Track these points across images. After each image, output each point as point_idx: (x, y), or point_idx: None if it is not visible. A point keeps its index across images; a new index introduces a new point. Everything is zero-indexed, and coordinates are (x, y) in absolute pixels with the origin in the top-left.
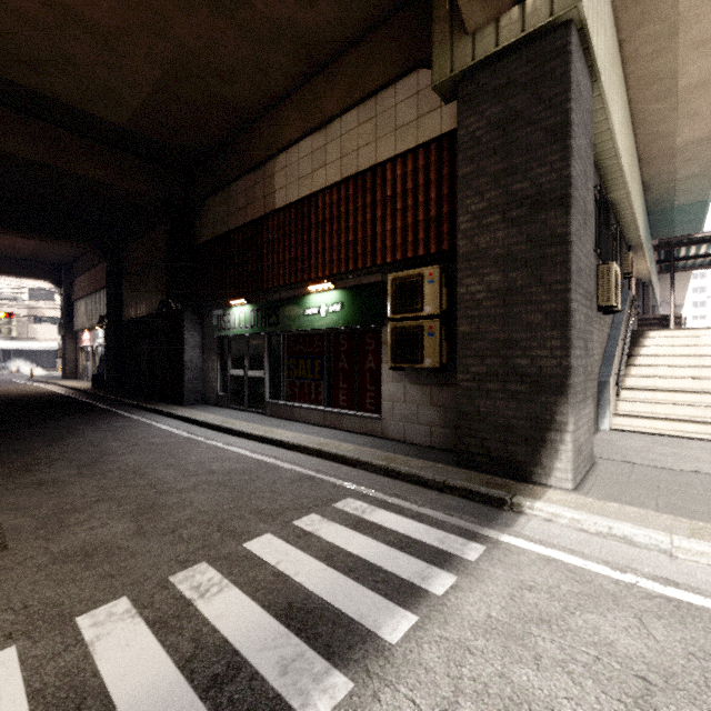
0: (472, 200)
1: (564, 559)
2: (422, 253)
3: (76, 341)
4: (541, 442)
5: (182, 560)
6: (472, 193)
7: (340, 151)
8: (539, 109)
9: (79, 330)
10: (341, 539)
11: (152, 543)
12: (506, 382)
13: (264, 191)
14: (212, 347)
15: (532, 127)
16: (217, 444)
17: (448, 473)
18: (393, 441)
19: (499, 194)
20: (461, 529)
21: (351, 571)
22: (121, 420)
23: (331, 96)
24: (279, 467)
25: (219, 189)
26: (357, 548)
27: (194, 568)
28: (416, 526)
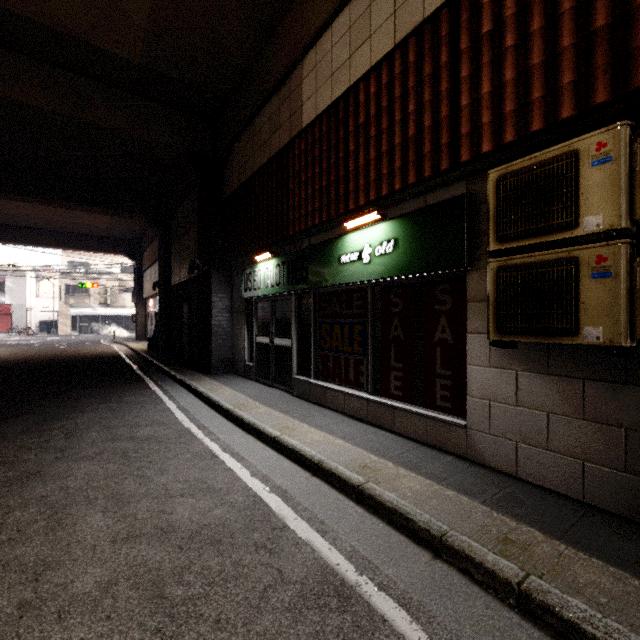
0: None
1: None
2: (571, 112)
3: (145, 307)
4: None
5: None
6: None
7: (393, 2)
8: None
9: (147, 297)
10: None
11: None
12: None
13: (290, 110)
14: (240, 310)
15: None
16: (212, 448)
17: None
18: (493, 472)
19: None
20: None
21: None
22: (138, 392)
23: None
24: (286, 528)
25: (243, 127)
26: None
27: None
28: None
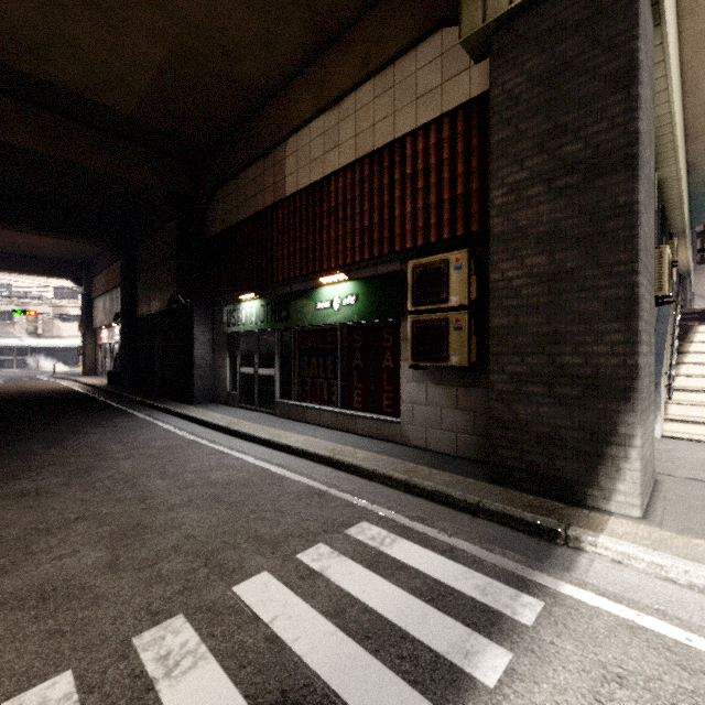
0: (509, 170)
1: (656, 628)
2: (447, 237)
3: (95, 338)
4: (598, 458)
5: (155, 610)
6: (509, 162)
7: (354, 129)
8: (595, 53)
9: (98, 327)
10: (355, 583)
11: (124, 582)
12: (552, 384)
13: (274, 178)
14: (222, 343)
15: (586, 75)
16: (221, 449)
17: (481, 491)
18: (414, 448)
19: (543, 161)
20: (506, 572)
21: (368, 637)
22: (128, 419)
23: (345, 68)
24: (285, 478)
25: (228, 179)
26: (374, 598)
27: (167, 624)
28: (448, 565)
